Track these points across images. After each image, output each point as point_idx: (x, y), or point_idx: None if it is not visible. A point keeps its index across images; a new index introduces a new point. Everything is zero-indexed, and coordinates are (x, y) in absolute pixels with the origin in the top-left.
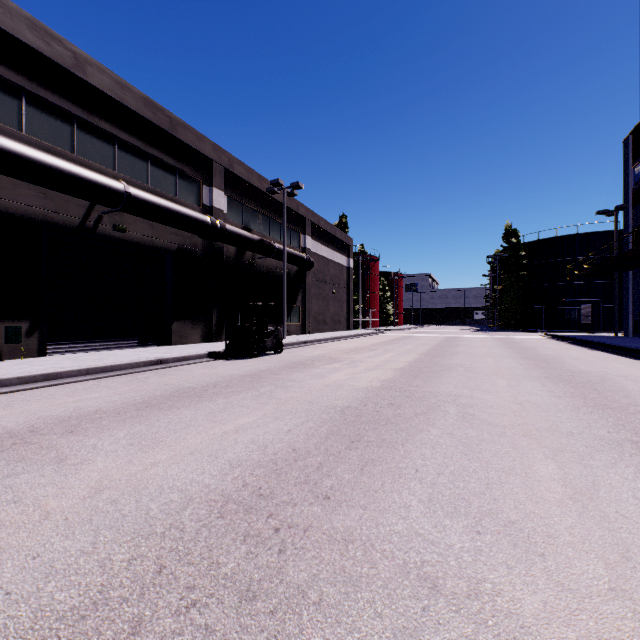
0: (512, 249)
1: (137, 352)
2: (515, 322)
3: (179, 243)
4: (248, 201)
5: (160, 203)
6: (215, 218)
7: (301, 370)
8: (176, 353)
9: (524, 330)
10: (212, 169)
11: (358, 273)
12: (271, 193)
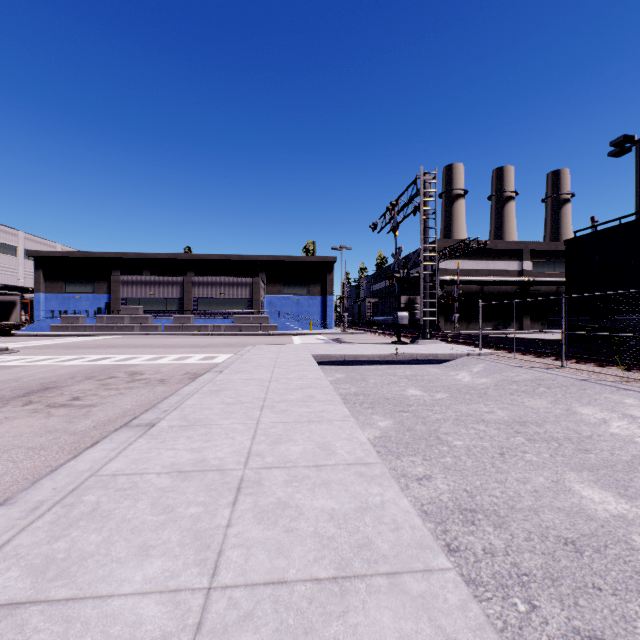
0: None
1: None
2: None
3: None
4: None
5: None
6: None
7: None
8: None
9: None
10: None
11: None
12: None
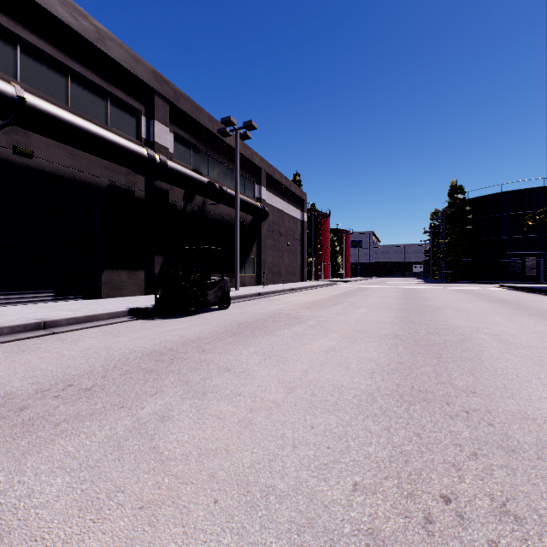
0: (458, 204)
1: (37, 308)
2: (460, 274)
3: (111, 179)
4: (198, 143)
5: (74, 120)
6: (154, 152)
7: (246, 340)
8: (85, 310)
9: (470, 282)
10: (154, 100)
11: (310, 229)
12: (223, 135)
